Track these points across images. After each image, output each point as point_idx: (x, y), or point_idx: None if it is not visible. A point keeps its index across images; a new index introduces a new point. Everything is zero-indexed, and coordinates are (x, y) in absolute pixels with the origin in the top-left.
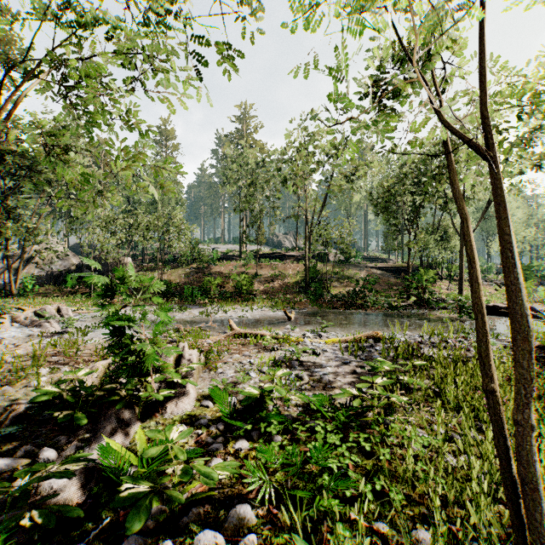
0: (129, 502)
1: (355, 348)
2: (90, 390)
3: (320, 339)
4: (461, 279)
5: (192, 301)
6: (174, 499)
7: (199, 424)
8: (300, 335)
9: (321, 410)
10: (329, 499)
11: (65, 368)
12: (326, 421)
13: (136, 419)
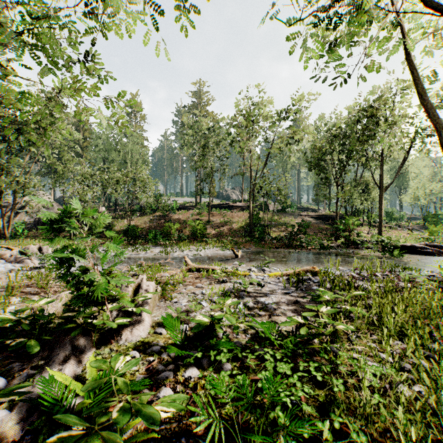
0: None
1: (295, 281)
2: (47, 318)
3: (264, 273)
4: (380, 224)
5: (154, 242)
6: None
7: (151, 351)
8: (246, 269)
9: (269, 338)
10: None
11: (34, 297)
12: (274, 348)
13: (91, 346)
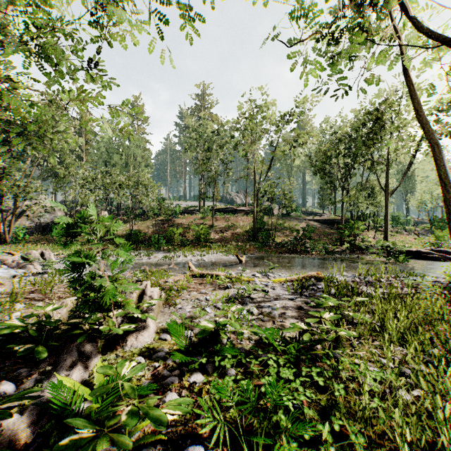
0: (70, 450)
1: (299, 287)
2: (53, 324)
3: (268, 279)
4: (386, 229)
5: (157, 247)
6: (121, 444)
7: (157, 357)
8: (250, 275)
9: (272, 344)
10: (290, 447)
11: (39, 304)
12: (277, 354)
13: (97, 352)
